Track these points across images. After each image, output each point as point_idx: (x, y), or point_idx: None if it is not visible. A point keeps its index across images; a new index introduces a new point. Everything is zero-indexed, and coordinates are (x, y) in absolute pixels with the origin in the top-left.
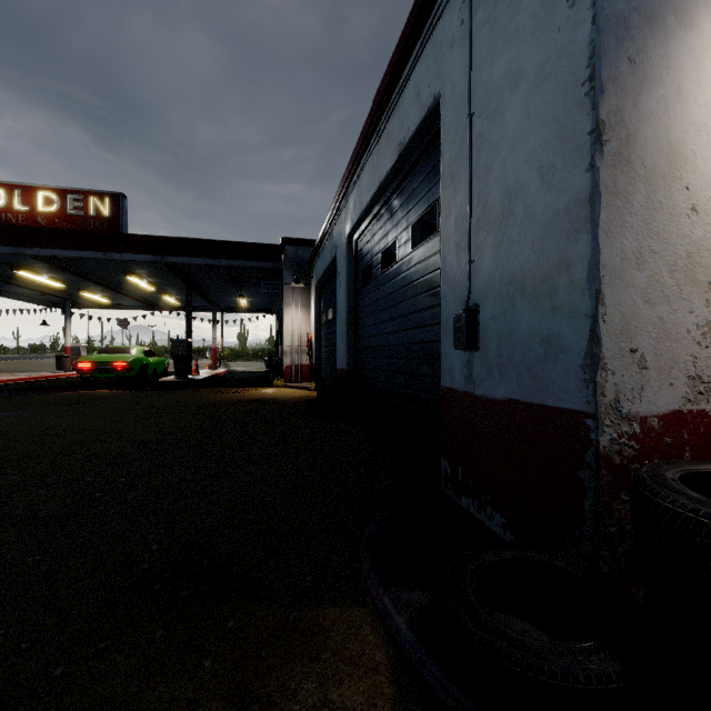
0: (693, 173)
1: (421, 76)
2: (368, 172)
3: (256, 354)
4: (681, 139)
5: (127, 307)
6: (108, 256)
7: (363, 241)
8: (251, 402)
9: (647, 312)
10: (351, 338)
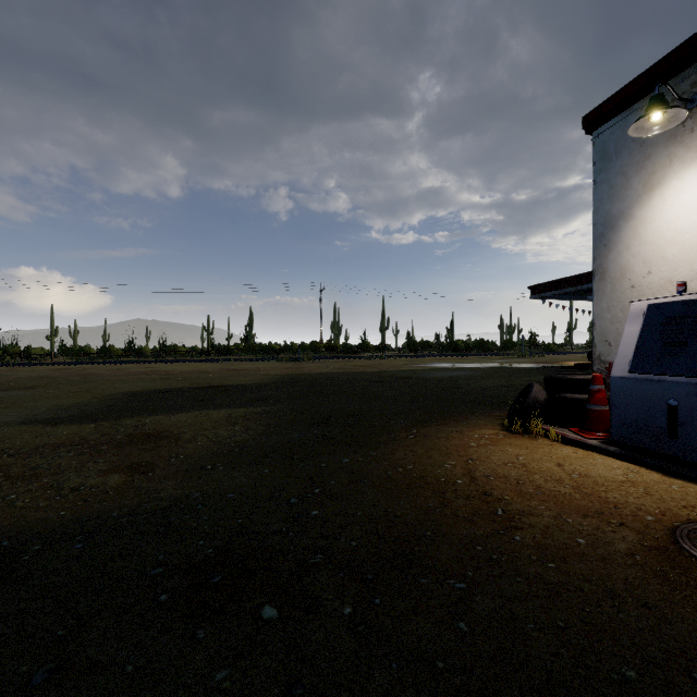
0: (632, 273)
1: None
2: None
3: None
4: (626, 263)
5: None
6: None
7: None
8: None
9: (611, 327)
10: None
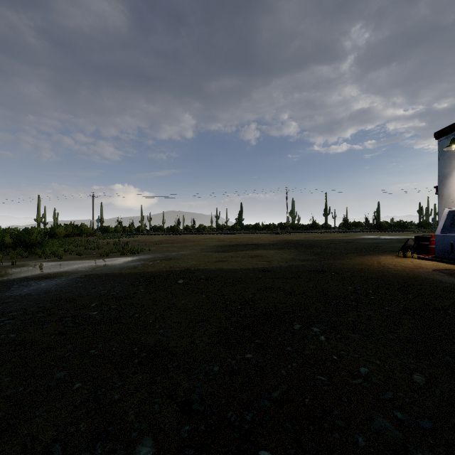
0: (452, 197)
1: None
2: None
3: None
4: (450, 192)
5: None
6: None
7: None
8: None
9: None
10: None
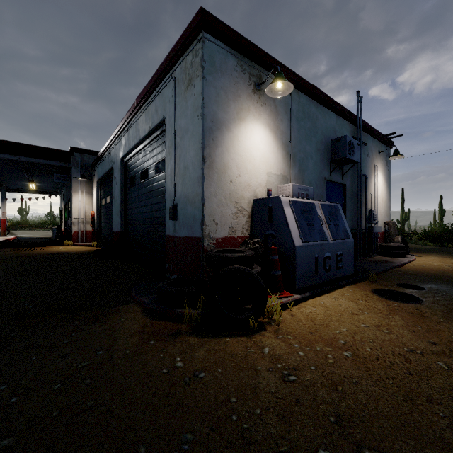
0: (231, 171)
1: (158, 104)
2: (133, 131)
3: (38, 225)
4: (227, 162)
5: None
6: None
7: (130, 163)
8: (51, 254)
9: (218, 209)
10: (123, 214)
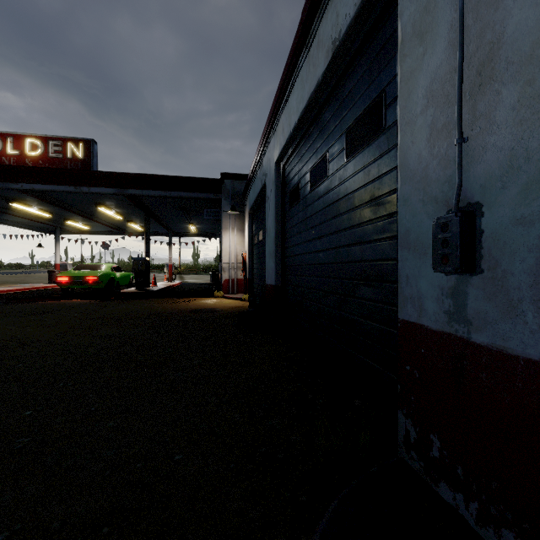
0: None
1: None
2: (296, 91)
3: (205, 269)
4: None
5: (104, 233)
6: (78, 189)
7: (291, 164)
8: (192, 312)
9: None
10: (279, 256)
